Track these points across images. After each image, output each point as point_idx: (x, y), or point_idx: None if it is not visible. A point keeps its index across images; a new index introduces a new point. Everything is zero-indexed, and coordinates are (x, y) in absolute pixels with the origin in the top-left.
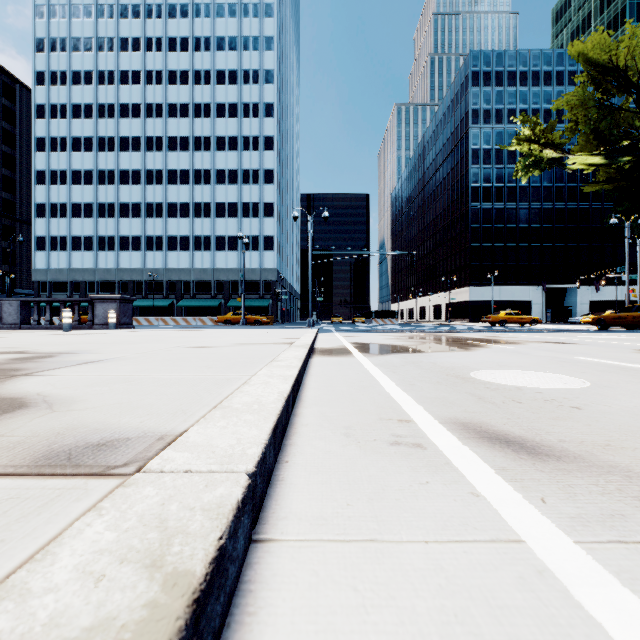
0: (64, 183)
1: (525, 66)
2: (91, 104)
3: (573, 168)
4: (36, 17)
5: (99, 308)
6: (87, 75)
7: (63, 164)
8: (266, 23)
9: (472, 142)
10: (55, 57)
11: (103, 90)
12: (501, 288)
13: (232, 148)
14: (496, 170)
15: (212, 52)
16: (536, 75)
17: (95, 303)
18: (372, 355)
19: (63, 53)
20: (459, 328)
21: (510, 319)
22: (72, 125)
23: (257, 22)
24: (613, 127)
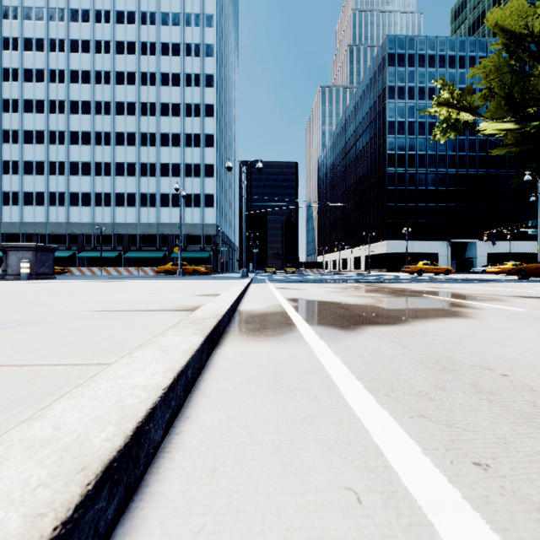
0: (16, 142)
1: (433, 50)
2: (42, 69)
3: (486, 131)
4: None
5: (12, 257)
6: (39, 42)
7: (15, 124)
8: (207, 2)
9: (388, 115)
10: (7, 24)
11: (54, 57)
12: (413, 242)
13: (176, 114)
14: (409, 140)
15: (157, 26)
16: (442, 58)
17: (8, 252)
18: (333, 333)
19: (15, 21)
20: (386, 278)
21: (427, 269)
22: (24, 88)
23: (198, 1)
24: (525, 92)
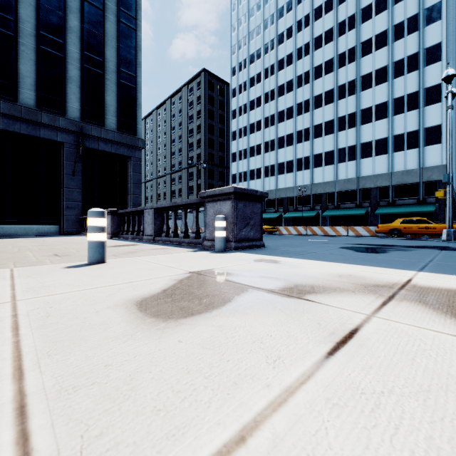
0: (245, 135)
1: None
2: (260, 72)
3: None
4: (232, 34)
5: (209, 212)
6: (258, 53)
7: (245, 122)
8: None
9: None
10: (241, 52)
11: (267, 57)
12: None
13: (380, 45)
14: None
15: None
16: None
17: (205, 204)
18: None
19: (245, 47)
20: None
21: None
22: (249, 93)
23: None
24: None
